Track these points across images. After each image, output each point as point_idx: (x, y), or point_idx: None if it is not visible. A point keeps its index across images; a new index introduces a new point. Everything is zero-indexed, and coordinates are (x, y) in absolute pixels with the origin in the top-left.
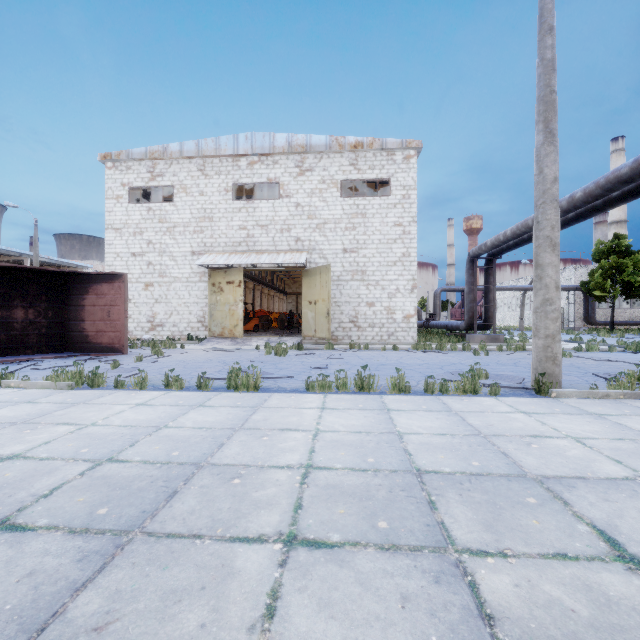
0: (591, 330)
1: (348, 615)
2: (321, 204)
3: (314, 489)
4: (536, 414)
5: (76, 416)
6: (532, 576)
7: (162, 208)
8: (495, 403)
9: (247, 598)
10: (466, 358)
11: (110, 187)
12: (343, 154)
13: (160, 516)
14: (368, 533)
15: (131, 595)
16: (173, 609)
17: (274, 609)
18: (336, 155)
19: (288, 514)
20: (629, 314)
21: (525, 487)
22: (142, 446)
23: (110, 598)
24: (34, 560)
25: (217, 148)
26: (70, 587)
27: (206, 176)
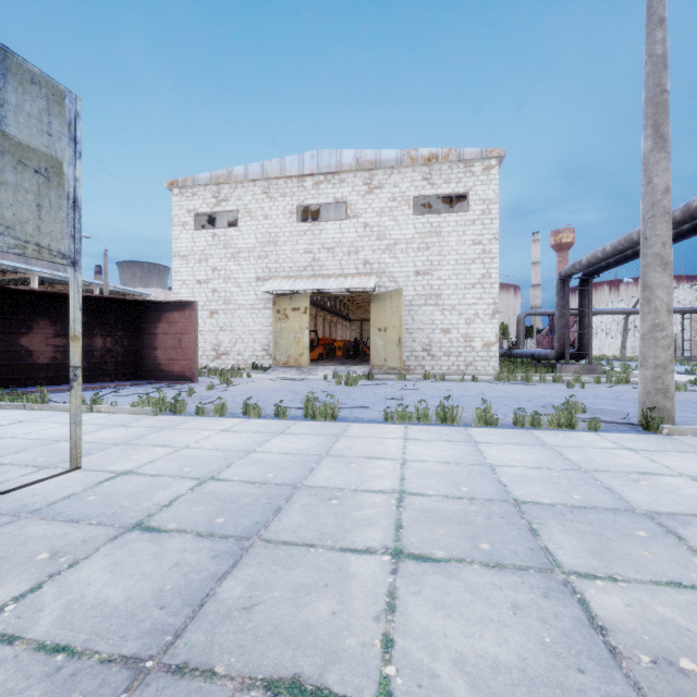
0: None
1: (463, 616)
2: (391, 223)
3: (411, 512)
4: (644, 451)
5: (169, 439)
6: (644, 599)
7: (227, 233)
8: (595, 438)
9: (367, 596)
10: (558, 391)
11: (176, 214)
12: (415, 168)
13: (272, 527)
14: (471, 552)
15: (266, 586)
16: (305, 599)
17: (394, 606)
18: (408, 170)
19: (390, 532)
20: None
21: (634, 521)
22: (238, 468)
23: (249, 587)
24: (176, 555)
25: (282, 169)
26: (213, 577)
27: (271, 199)
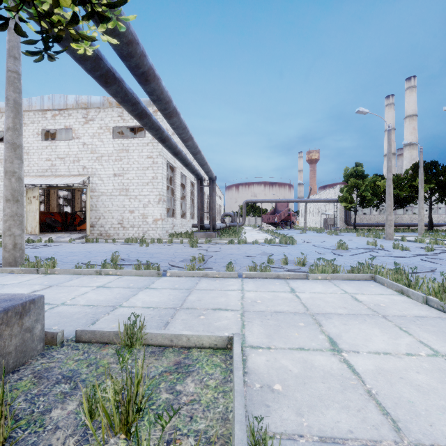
0: (343, 230)
1: None
2: (99, 143)
3: None
4: None
5: None
6: None
7: None
8: None
9: None
10: (122, 248)
11: None
12: (114, 109)
13: None
14: None
15: None
16: None
17: None
18: (109, 110)
19: None
20: (377, 218)
21: None
22: None
23: None
24: None
25: (30, 105)
26: None
27: (25, 124)
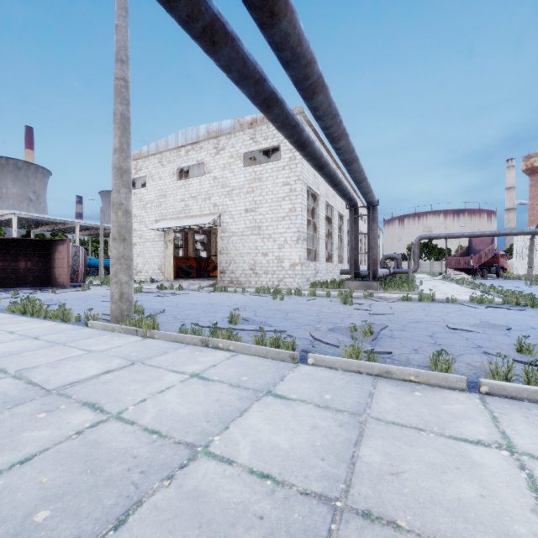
0: None
1: None
2: (230, 175)
3: None
4: (8, 333)
5: None
6: None
7: (141, 192)
8: (37, 326)
9: None
10: (251, 301)
11: None
12: (245, 131)
13: None
14: None
15: None
16: None
17: None
18: (240, 133)
19: None
20: None
21: None
22: None
23: None
24: None
25: (167, 145)
26: None
27: (163, 166)
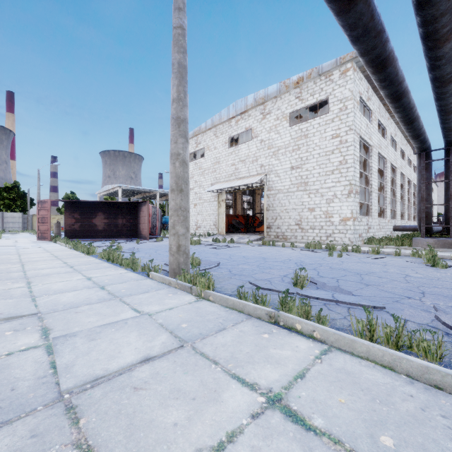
0: None
1: None
2: (276, 136)
3: None
4: (86, 279)
5: (30, 254)
6: None
7: (200, 161)
8: (111, 273)
9: None
10: (304, 256)
11: None
12: (291, 92)
13: None
14: None
15: None
16: None
17: None
18: (286, 95)
19: None
20: None
21: None
22: None
23: None
24: None
25: (220, 118)
26: None
27: (217, 137)
